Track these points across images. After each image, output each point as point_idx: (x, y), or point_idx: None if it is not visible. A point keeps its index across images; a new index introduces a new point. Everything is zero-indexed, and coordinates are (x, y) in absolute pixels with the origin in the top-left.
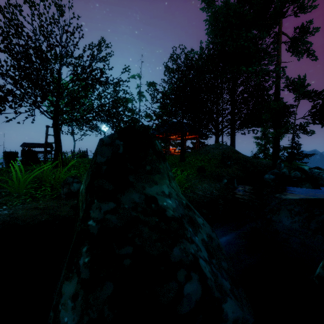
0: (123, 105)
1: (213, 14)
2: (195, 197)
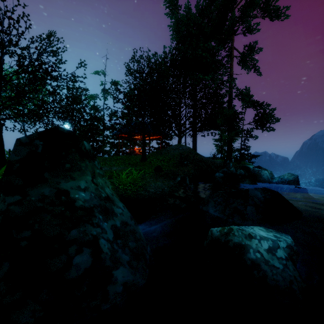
0: (83, 102)
1: (176, 21)
2: (146, 194)
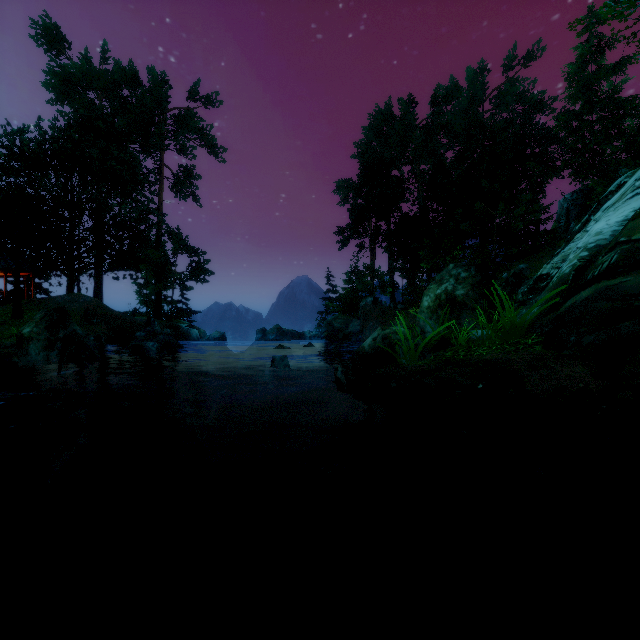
0: None
1: (63, 76)
2: None
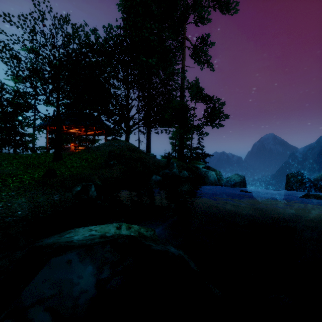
0: None
1: (125, 0)
2: None
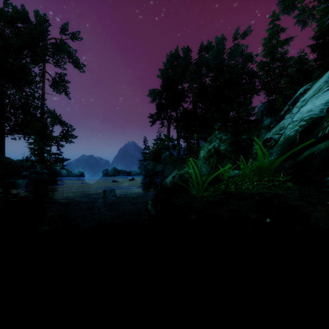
0: None
1: None
2: None
